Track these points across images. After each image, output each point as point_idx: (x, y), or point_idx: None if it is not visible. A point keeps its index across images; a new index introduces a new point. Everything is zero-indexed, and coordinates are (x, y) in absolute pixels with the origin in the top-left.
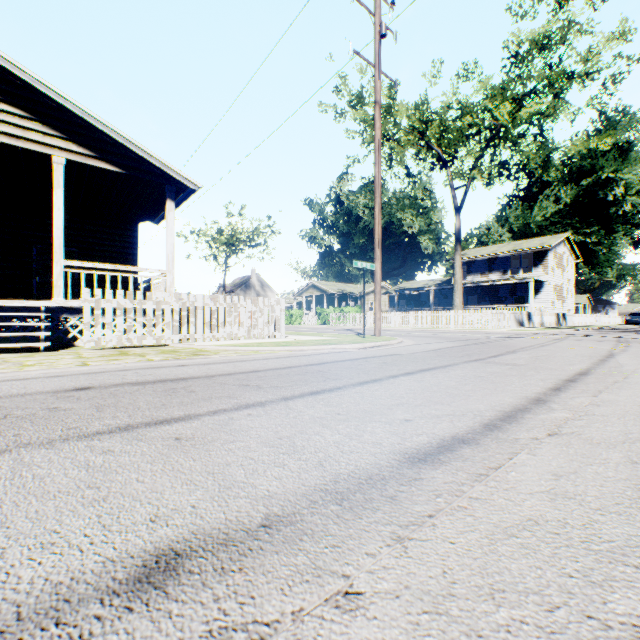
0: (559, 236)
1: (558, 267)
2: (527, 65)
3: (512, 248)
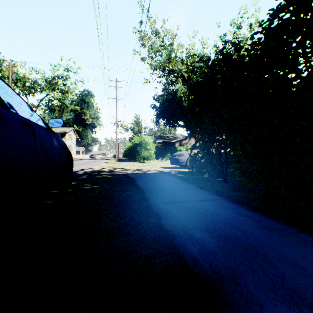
0: (70, 128)
1: (70, 139)
2: (57, 81)
3: (54, 130)
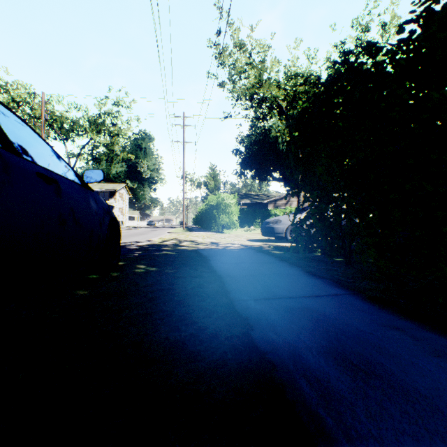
0: (122, 185)
1: (121, 199)
2: (104, 120)
3: (100, 187)
